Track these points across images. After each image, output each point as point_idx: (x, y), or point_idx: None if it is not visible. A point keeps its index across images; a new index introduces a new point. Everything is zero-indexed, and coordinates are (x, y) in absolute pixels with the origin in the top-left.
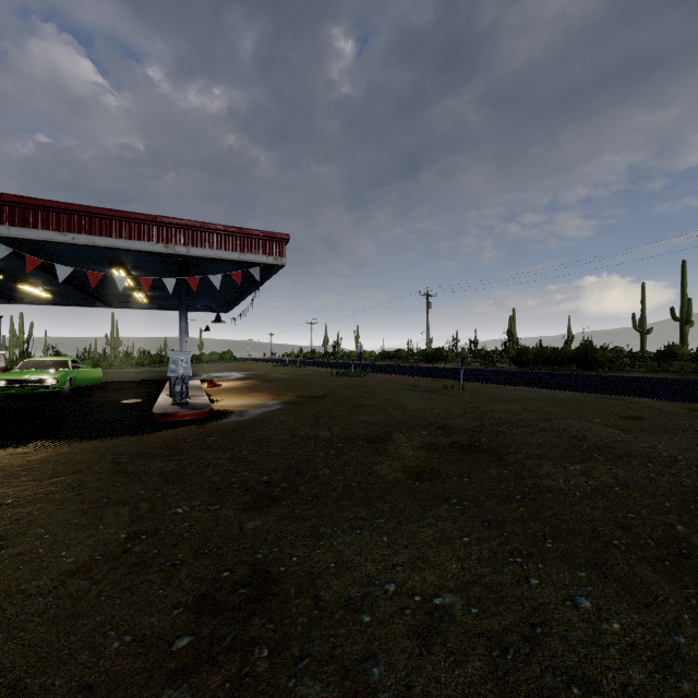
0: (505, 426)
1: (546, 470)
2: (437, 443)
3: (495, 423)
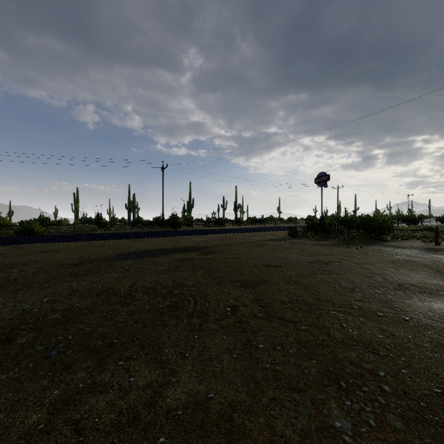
0: None
1: (4, 275)
2: None
3: None
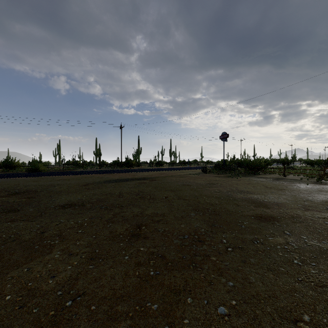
0: (10, 188)
1: (53, 189)
2: (2, 195)
3: (3, 188)
